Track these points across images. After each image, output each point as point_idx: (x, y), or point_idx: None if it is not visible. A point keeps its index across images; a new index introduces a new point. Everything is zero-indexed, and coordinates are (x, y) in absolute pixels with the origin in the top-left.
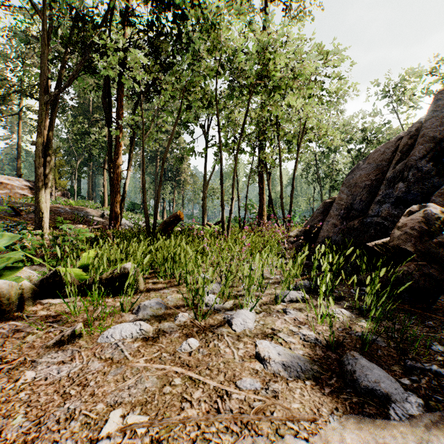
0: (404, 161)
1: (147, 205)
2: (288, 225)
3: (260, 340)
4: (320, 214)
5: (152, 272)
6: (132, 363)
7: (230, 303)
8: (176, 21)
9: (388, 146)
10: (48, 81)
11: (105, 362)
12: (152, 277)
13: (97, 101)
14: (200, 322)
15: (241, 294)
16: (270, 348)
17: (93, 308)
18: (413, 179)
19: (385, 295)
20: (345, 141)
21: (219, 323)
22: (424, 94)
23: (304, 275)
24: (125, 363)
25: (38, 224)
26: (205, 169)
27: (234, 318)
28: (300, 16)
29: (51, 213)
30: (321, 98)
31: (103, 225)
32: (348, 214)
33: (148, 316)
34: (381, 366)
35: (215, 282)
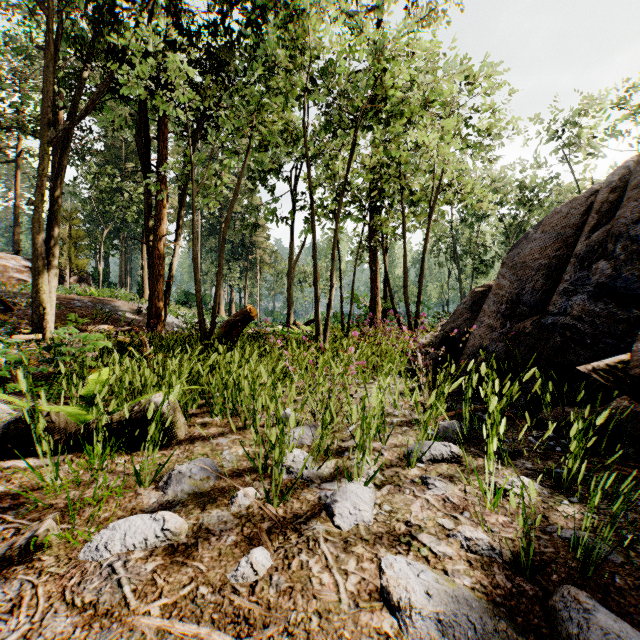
0: (605, 228)
1: (207, 296)
2: (422, 328)
3: (388, 555)
4: (466, 309)
5: (203, 403)
6: (135, 615)
7: (330, 466)
8: (248, 21)
9: (574, 205)
10: (54, 109)
11: (79, 614)
12: (202, 412)
13: (133, 144)
14: (275, 509)
15: (347, 446)
16: (410, 579)
17: (89, 478)
18: (623, 255)
19: (632, 473)
20: (494, 203)
21: (310, 510)
22: (609, 135)
23: (448, 409)
24: (119, 618)
25: (38, 324)
26: (291, 243)
27: (338, 501)
28: (431, 20)
29: (61, 307)
30: (464, 137)
31: (140, 326)
32: (513, 311)
33: (185, 494)
34: (629, 617)
35: (304, 423)
